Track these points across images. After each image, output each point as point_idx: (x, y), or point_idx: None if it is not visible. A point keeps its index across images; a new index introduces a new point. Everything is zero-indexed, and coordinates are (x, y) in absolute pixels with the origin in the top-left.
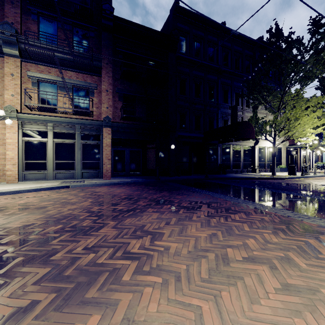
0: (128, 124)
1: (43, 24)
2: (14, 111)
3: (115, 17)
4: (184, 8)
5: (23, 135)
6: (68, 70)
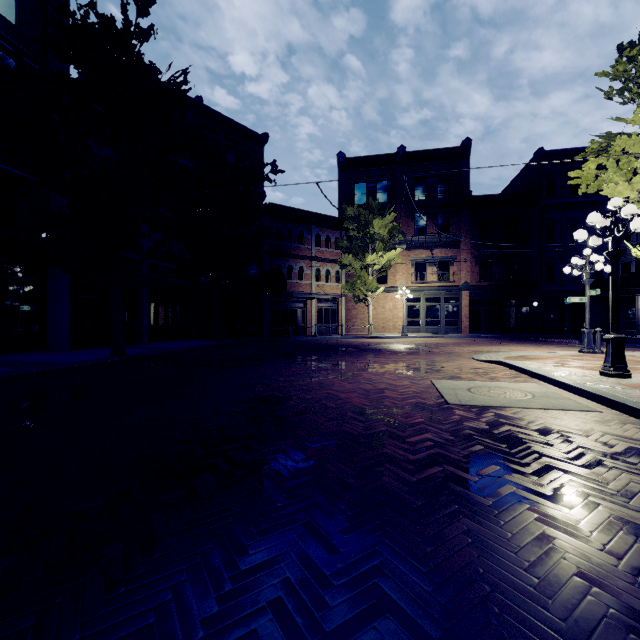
0: (484, 286)
1: (417, 219)
2: (403, 286)
3: (472, 196)
4: (551, 152)
5: (406, 302)
6: (434, 249)
